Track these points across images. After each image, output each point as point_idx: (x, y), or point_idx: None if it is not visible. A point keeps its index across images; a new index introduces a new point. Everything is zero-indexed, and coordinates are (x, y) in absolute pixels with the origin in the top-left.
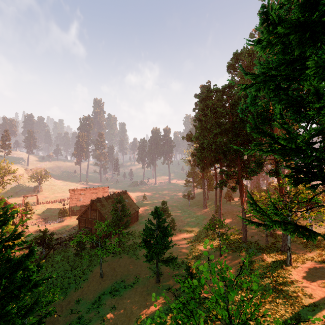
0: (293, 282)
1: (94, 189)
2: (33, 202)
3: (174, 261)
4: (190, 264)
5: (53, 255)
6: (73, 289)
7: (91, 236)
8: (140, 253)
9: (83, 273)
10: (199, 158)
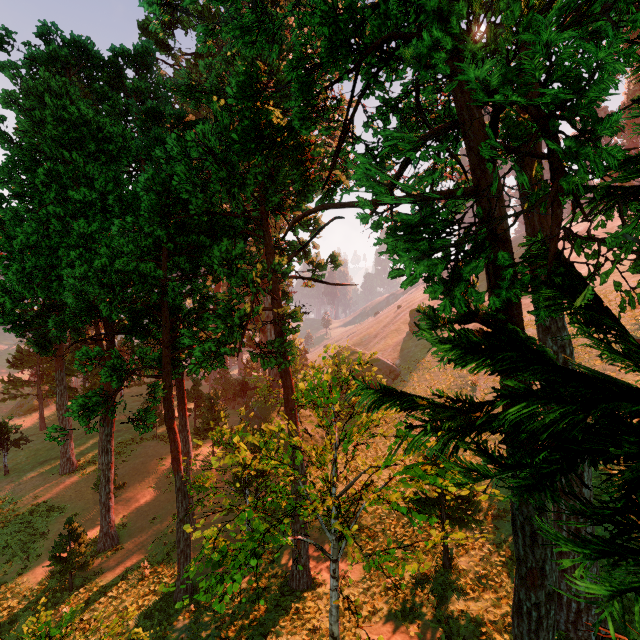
0: None
1: None
2: None
3: None
4: None
5: None
6: None
7: None
8: None
9: None
10: None
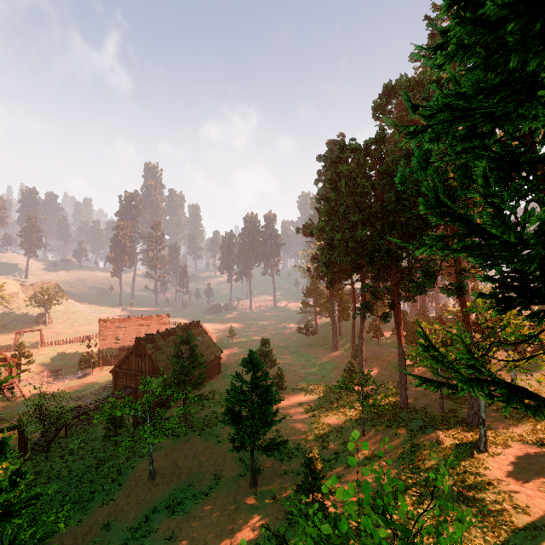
0: (493, 482)
1: (143, 319)
2: (35, 343)
3: (283, 448)
4: (312, 454)
5: (65, 439)
6: (99, 502)
7: (133, 405)
8: (222, 432)
9: (119, 472)
10: (326, 264)
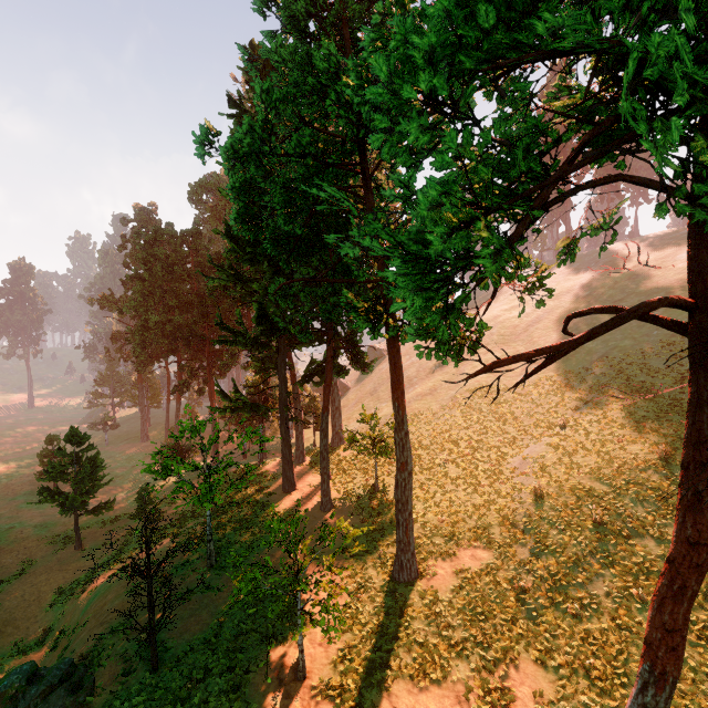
0: (262, 474)
1: None
2: None
3: (110, 507)
4: (145, 488)
5: None
6: None
7: None
8: (14, 536)
9: None
10: (141, 345)
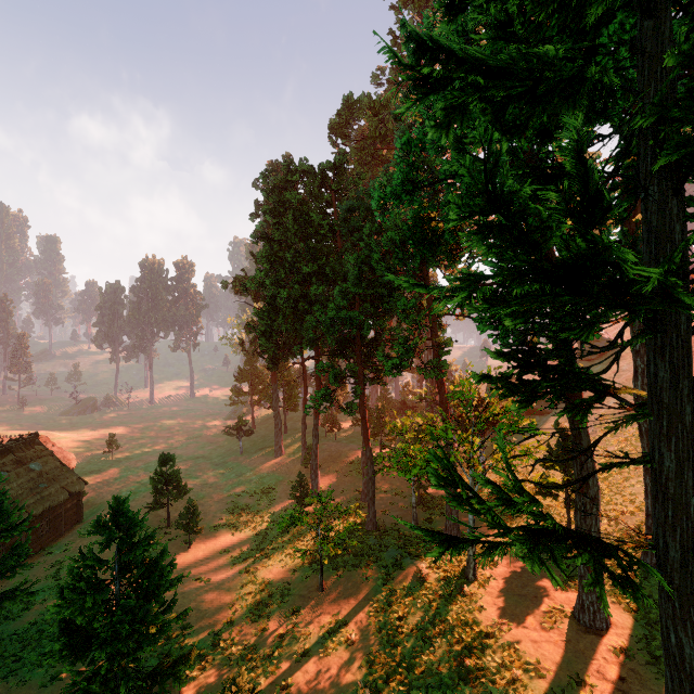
0: (493, 631)
1: None
2: None
3: (187, 665)
4: (237, 685)
5: None
6: None
7: None
8: None
9: None
10: (267, 334)
